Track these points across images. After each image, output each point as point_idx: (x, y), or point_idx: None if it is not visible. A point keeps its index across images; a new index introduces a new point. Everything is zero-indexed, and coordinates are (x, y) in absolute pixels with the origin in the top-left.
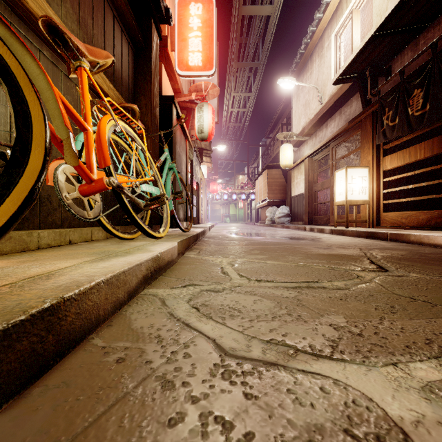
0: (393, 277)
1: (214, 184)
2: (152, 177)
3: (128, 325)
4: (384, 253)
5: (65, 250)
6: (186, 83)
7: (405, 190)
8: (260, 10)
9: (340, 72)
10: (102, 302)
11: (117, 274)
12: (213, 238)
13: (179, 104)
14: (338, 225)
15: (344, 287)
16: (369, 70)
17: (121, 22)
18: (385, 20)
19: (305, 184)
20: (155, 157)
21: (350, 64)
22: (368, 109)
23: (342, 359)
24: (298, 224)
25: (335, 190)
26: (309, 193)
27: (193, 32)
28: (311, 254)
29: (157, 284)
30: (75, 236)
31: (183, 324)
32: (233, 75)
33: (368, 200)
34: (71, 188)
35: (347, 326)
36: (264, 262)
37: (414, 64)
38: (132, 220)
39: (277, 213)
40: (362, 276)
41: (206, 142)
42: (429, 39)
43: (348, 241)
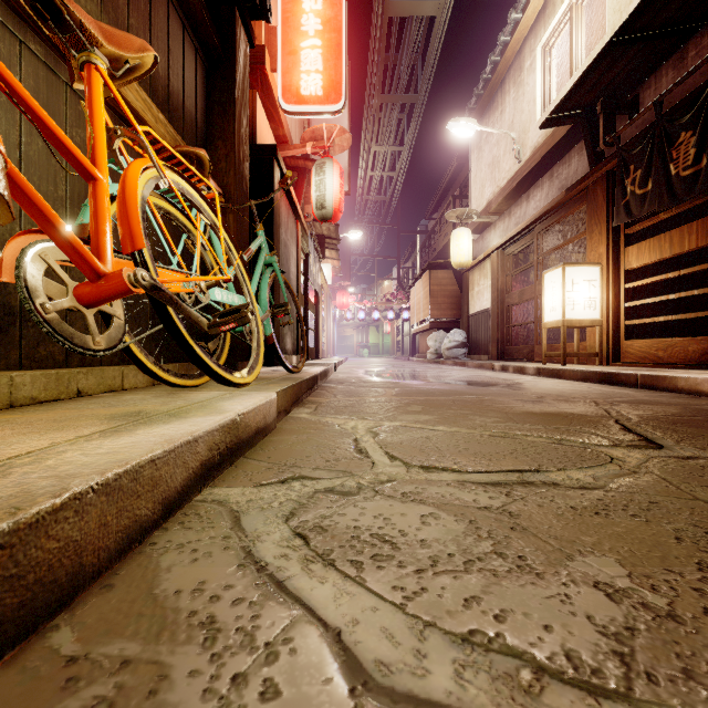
0: (679, 461)
1: (343, 295)
2: (229, 275)
3: (148, 586)
4: (640, 411)
5: (61, 409)
6: (296, 128)
7: (660, 302)
8: (418, 7)
9: (550, 109)
10: (91, 534)
11: (133, 468)
12: (340, 383)
13: (285, 162)
14: (548, 361)
15: (595, 484)
16: (601, 103)
17: (182, 11)
18: (630, 15)
19: (492, 293)
20: (242, 246)
21: (570, 93)
22: (599, 168)
23: (662, 705)
24: (480, 359)
25: (543, 304)
26: (498, 309)
27: (308, 39)
28: (513, 413)
29: (231, 475)
30: (90, 382)
31: (271, 582)
32: (373, 117)
33: (599, 320)
34: (60, 289)
35: (635, 588)
36: (431, 428)
37: (679, 91)
38: (189, 353)
39: (446, 342)
40: (619, 458)
41: (330, 224)
42: (705, 48)
43: (570, 388)
